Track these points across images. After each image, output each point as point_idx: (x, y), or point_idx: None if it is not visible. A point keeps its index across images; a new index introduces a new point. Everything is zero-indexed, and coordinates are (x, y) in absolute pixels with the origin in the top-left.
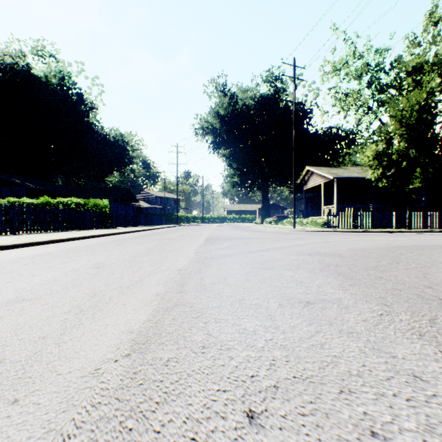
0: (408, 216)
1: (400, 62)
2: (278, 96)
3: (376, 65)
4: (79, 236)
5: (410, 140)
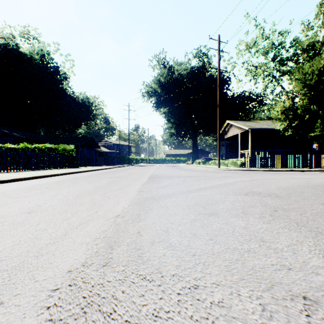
0: (309, 158)
1: (297, 42)
2: (205, 68)
3: (279, 44)
4: (43, 175)
5: (311, 98)
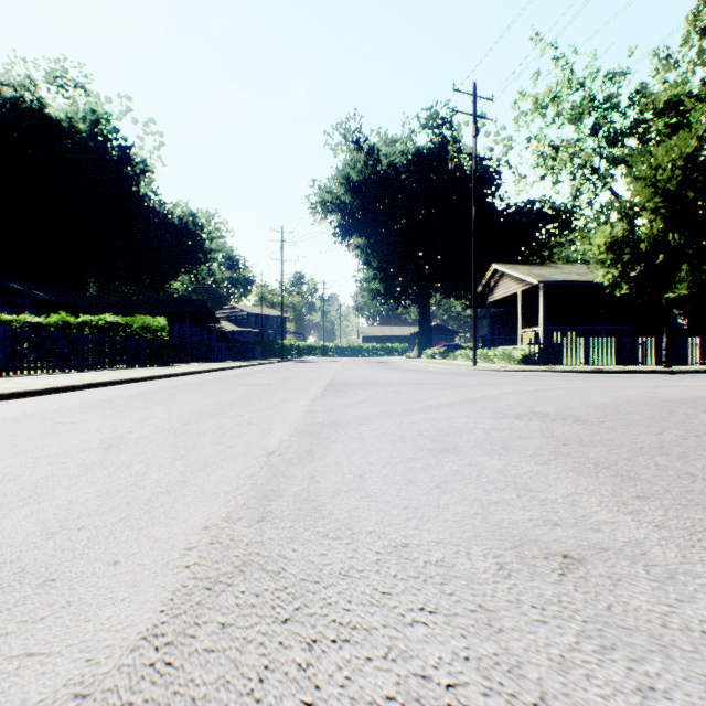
0: (666, 345)
1: (644, 94)
2: (446, 150)
3: (605, 100)
4: (108, 380)
5: (670, 218)
